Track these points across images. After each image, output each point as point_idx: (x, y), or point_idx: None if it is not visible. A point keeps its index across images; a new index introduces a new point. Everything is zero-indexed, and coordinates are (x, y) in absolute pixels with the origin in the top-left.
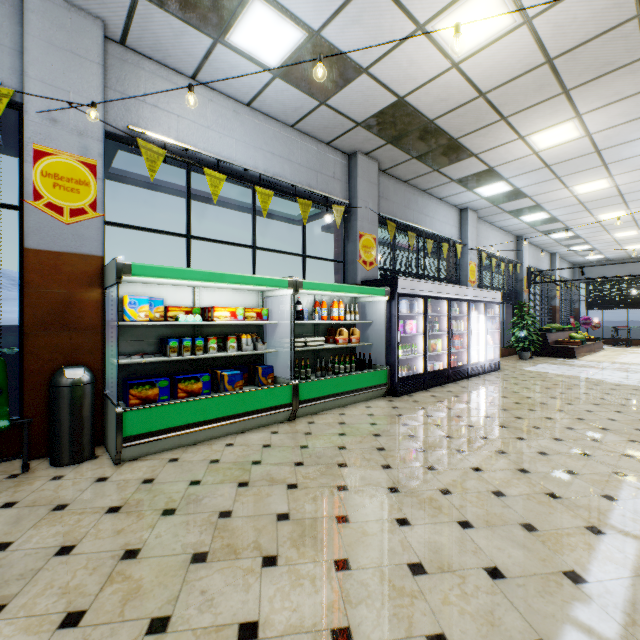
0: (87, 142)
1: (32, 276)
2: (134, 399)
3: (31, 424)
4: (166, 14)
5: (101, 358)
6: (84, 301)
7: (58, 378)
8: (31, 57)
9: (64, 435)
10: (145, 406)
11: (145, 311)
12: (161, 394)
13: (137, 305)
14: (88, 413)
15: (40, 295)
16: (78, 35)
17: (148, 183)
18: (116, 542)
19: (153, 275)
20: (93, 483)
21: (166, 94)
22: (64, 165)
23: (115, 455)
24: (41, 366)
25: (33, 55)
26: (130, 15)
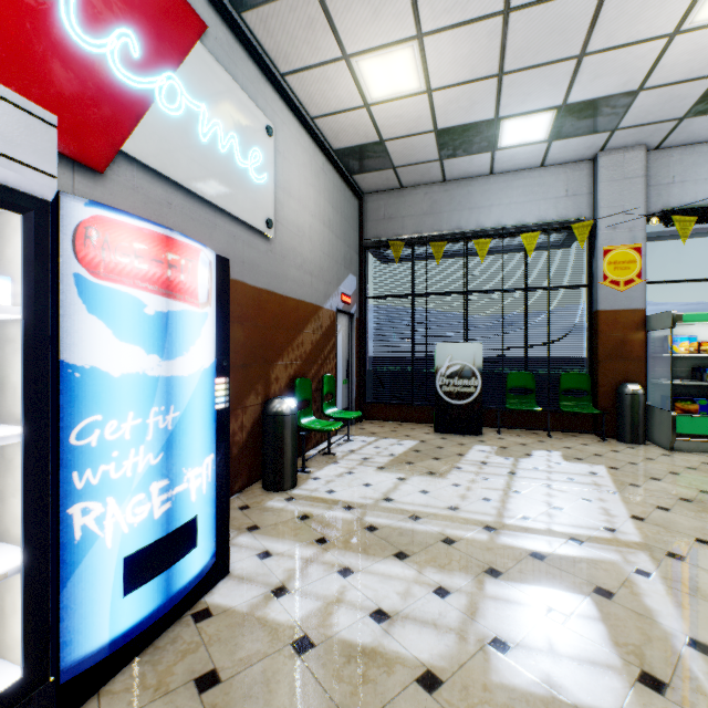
0: (634, 233)
1: (601, 327)
2: (677, 410)
3: (601, 415)
4: (705, 116)
5: (643, 379)
6: (632, 340)
7: (623, 389)
8: (601, 195)
9: (628, 424)
10: (692, 415)
11: (684, 346)
12: (699, 410)
13: (677, 342)
14: (642, 414)
15: (606, 338)
16: (628, 165)
17: (658, 237)
18: (706, 479)
19: (699, 320)
20: (660, 455)
21: (692, 167)
22: (619, 254)
23: (668, 444)
24: (606, 381)
25: (602, 194)
26: (670, 132)
